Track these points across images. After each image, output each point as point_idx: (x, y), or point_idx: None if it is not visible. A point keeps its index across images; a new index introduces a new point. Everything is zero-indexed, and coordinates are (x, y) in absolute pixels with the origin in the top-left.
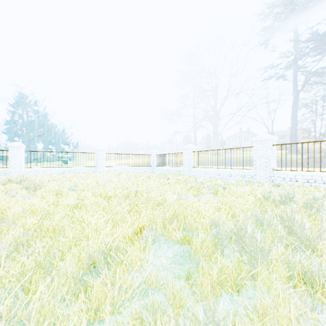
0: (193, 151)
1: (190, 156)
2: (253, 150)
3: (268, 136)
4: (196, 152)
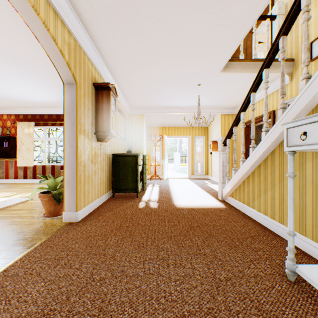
0: None
1: None
2: None
3: None
4: None
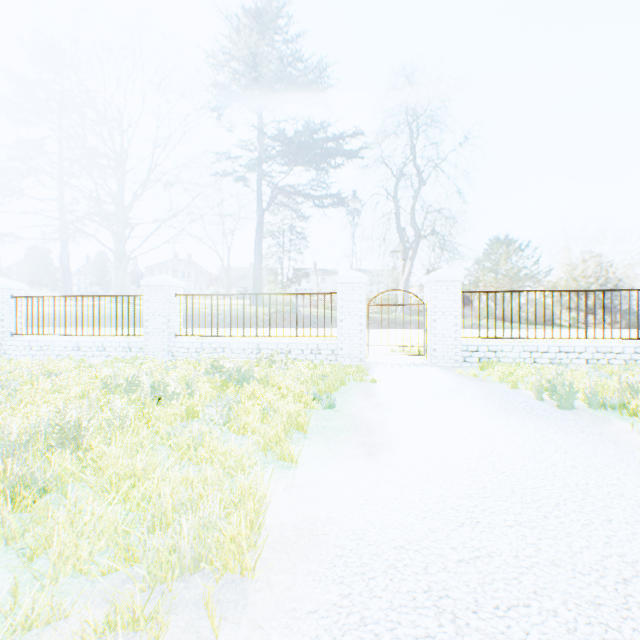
0: (14, 294)
1: (5, 308)
2: (145, 301)
3: (167, 280)
4: (23, 297)
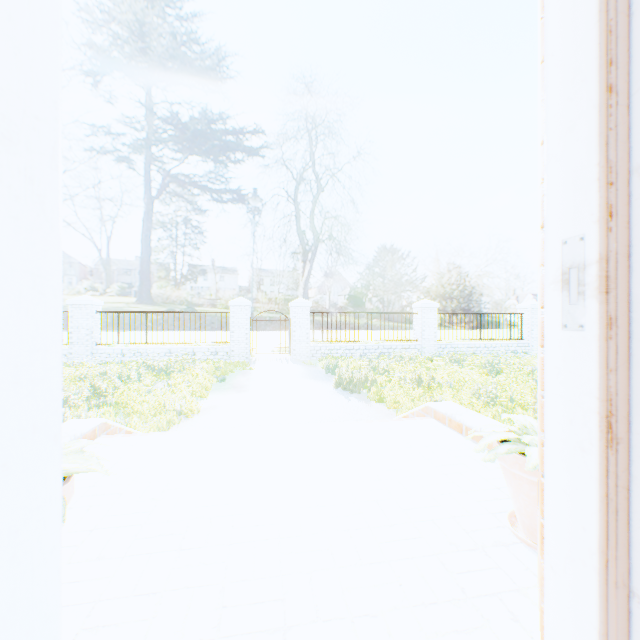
0: None
1: None
2: (69, 317)
3: (91, 301)
4: None
